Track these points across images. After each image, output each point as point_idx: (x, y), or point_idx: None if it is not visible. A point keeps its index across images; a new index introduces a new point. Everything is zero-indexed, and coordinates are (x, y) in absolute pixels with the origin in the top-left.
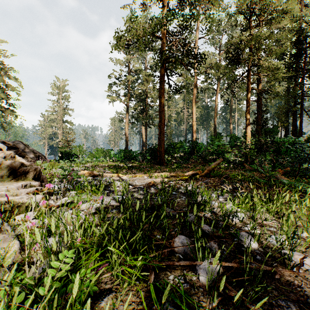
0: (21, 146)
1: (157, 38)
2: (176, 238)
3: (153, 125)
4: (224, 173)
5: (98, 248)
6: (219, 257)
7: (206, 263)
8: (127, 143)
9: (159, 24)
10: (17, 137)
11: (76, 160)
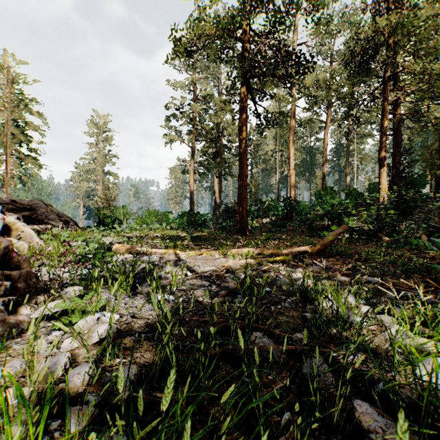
0: (41, 207)
1: (236, 39)
2: None
3: (230, 175)
4: (349, 250)
5: None
6: None
7: None
8: (192, 203)
9: (239, 16)
10: (43, 196)
11: (116, 227)
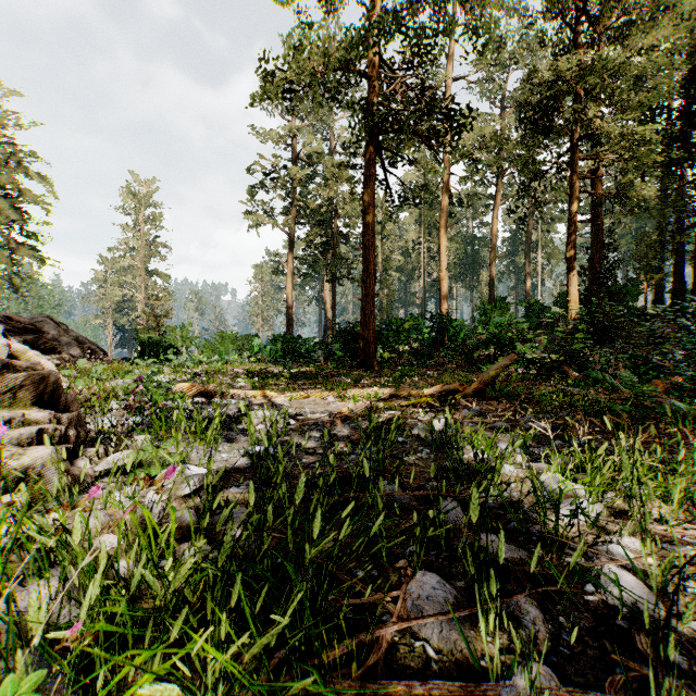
0: (50, 327)
1: (359, 74)
2: (411, 584)
3: (349, 279)
4: (519, 390)
5: (154, 645)
6: (551, 654)
7: (519, 689)
8: (290, 321)
9: (362, 42)
10: (46, 309)
11: (172, 358)
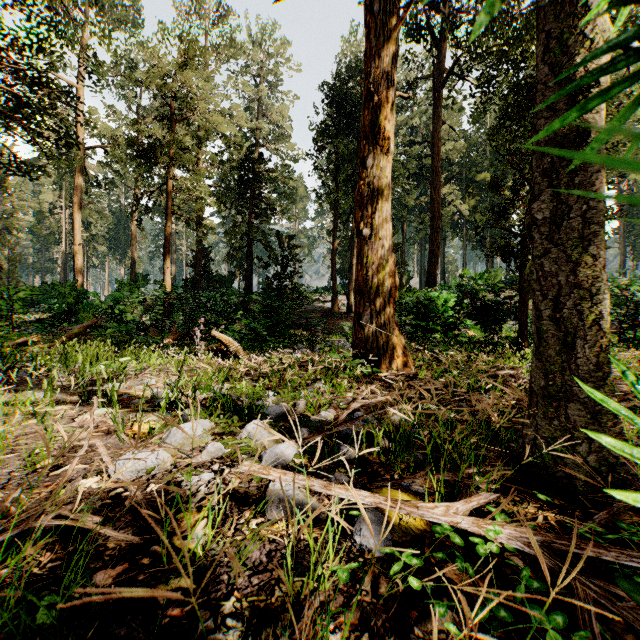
0: None
1: None
2: None
3: None
4: None
5: None
6: None
7: None
8: None
9: None
10: None
11: None
